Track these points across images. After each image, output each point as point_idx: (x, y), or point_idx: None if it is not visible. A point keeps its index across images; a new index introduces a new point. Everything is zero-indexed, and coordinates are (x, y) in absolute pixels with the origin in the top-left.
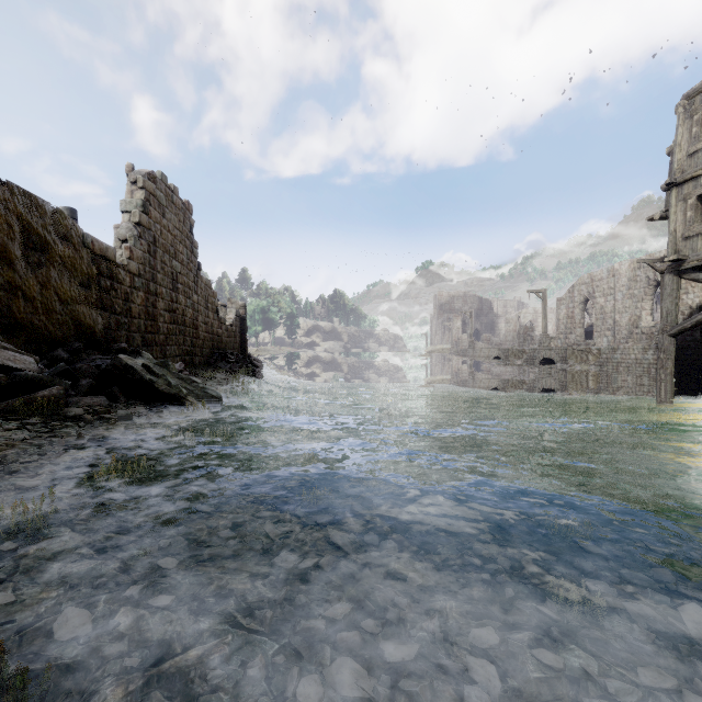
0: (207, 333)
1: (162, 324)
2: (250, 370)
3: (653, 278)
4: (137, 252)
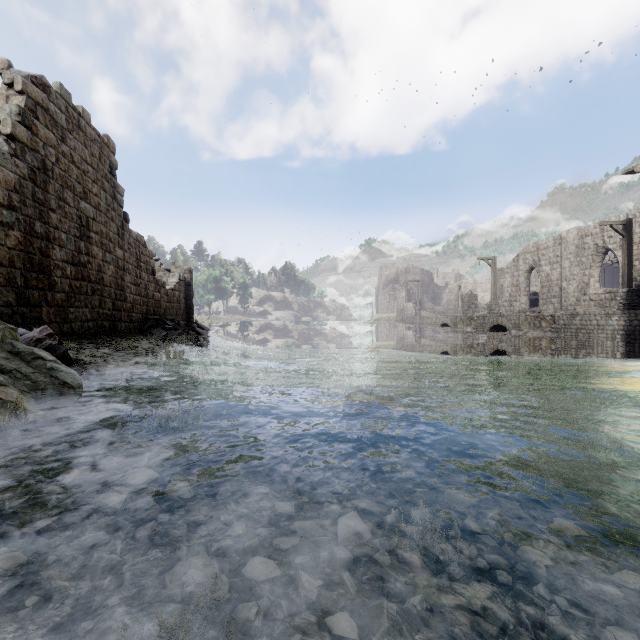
0: (139, 296)
1: (61, 278)
2: (191, 337)
3: (602, 245)
4: (6, 174)
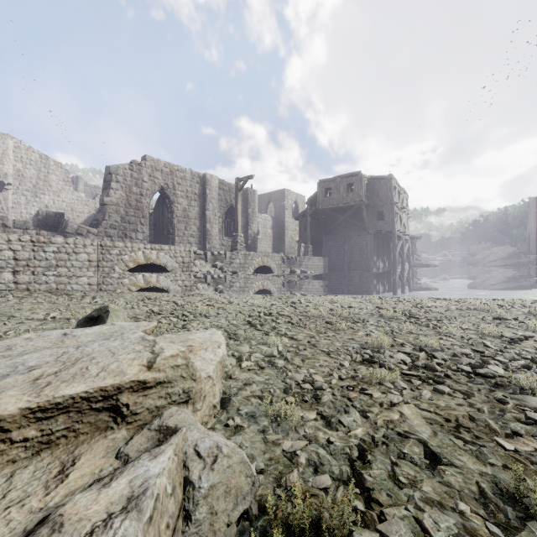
0: None
1: None
2: None
3: (230, 202)
4: None
